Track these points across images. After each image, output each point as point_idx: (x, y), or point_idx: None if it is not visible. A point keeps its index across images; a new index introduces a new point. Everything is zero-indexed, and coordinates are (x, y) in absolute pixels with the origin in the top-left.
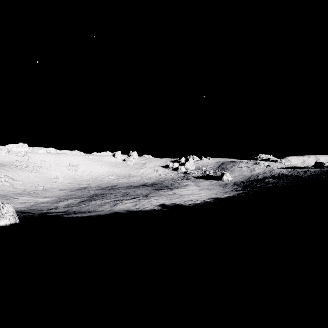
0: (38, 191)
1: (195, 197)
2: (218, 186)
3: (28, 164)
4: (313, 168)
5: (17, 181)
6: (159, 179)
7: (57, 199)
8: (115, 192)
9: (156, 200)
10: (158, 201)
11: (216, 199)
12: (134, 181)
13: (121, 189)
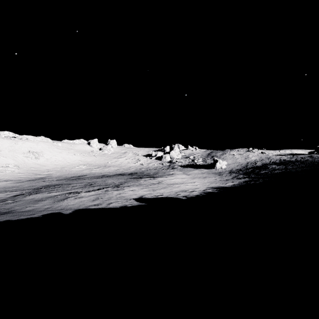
0: None
1: (188, 186)
2: (211, 174)
3: None
4: (315, 154)
5: None
6: (140, 168)
7: None
8: (76, 183)
9: (132, 191)
10: (134, 192)
11: (220, 189)
12: (109, 171)
13: (88, 179)
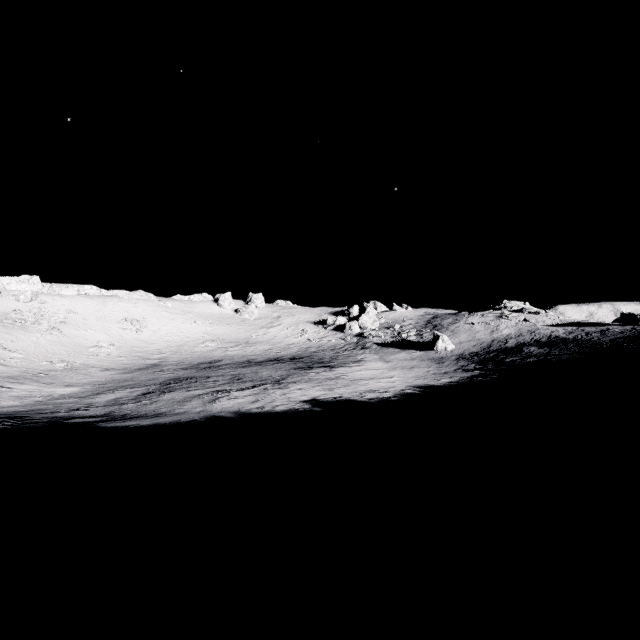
0: (55, 373)
1: (380, 384)
2: (426, 361)
3: (39, 318)
4: (617, 325)
5: (13, 352)
6: (306, 347)
7: (94, 388)
8: (216, 375)
9: (300, 391)
10: (303, 392)
11: (425, 388)
12: (256, 352)
13: (229, 368)
